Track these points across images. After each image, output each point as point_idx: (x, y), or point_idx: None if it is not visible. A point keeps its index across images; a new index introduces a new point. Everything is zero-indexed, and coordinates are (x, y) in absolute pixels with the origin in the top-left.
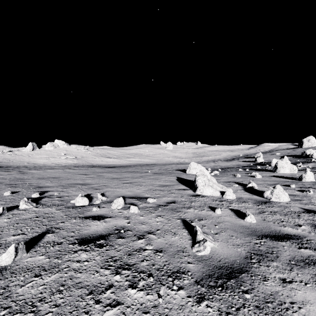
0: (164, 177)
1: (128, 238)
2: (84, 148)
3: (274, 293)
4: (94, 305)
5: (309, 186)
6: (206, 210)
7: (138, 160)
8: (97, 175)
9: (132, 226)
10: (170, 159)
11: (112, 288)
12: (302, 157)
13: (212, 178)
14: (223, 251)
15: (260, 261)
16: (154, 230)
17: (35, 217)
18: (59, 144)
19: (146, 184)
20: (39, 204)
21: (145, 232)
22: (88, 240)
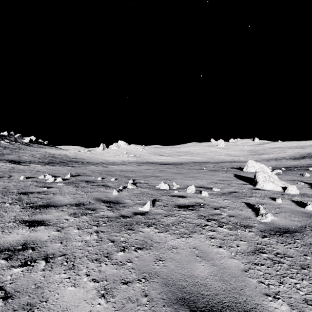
0: (221, 174)
1: (207, 208)
2: (140, 148)
3: None
4: (202, 229)
5: None
6: (267, 199)
7: (188, 158)
8: (160, 170)
9: (207, 203)
10: (222, 157)
11: (208, 225)
12: None
13: (272, 175)
14: (282, 222)
15: None
16: (225, 207)
17: (142, 193)
18: (122, 144)
19: (207, 179)
20: (137, 186)
21: (218, 207)
22: (182, 206)
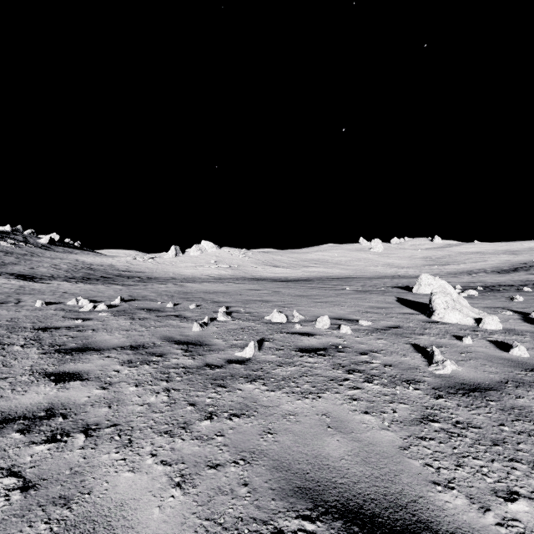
0: (374, 297)
1: (349, 353)
2: (239, 253)
3: (526, 406)
4: (339, 386)
5: None
6: (448, 338)
7: (321, 270)
8: (273, 291)
9: (349, 344)
10: (378, 269)
11: (349, 380)
12: None
13: (460, 299)
14: (469, 374)
15: (518, 386)
16: (378, 350)
17: (241, 329)
18: (207, 247)
19: (350, 305)
20: (233, 318)
21: (367, 350)
22: (307, 350)
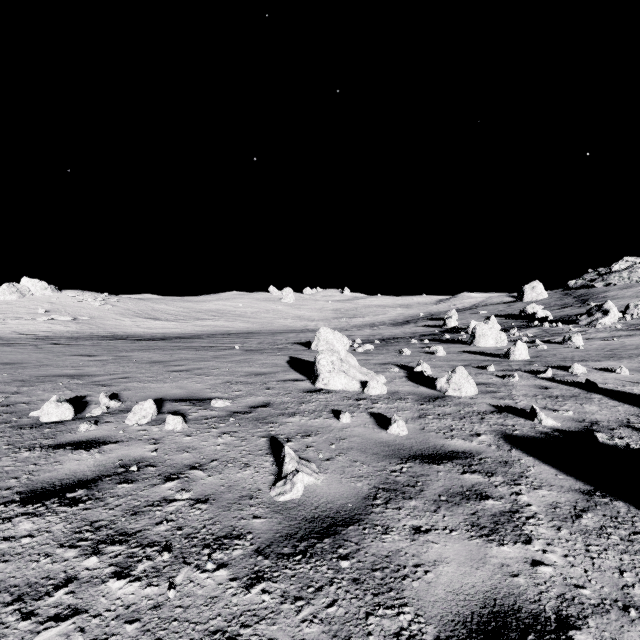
0: (263, 358)
1: (142, 481)
2: (95, 299)
3: (393, 552)
4: (17, 624)
5: (517, 368)
6: (325, 416)
7: (219, 324)
8: (117, 356)
9: (159, 457)
10: (287, 323)
11: (72, 583)
12: (520, 318)
13: (349, 358)
14: (330, 489)
15: (389, 501)
16: (206, 462)
17: None
18: (34, 288)
19: (221, 373)
20: None
21: (186, 466)
22: (46, 493)
